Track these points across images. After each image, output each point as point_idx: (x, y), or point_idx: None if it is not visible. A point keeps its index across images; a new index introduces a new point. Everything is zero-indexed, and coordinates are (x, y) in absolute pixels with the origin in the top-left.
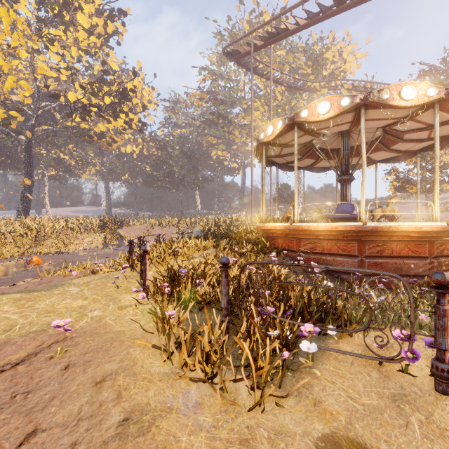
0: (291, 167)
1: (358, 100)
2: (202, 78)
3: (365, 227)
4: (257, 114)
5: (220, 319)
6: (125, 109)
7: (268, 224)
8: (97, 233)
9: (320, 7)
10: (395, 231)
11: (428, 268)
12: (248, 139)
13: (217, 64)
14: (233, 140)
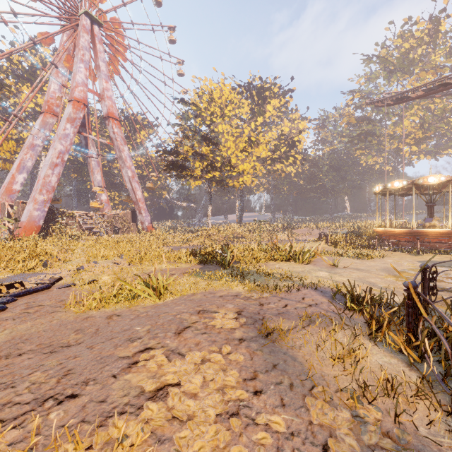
0: (406, 194)
1: (409, 183)
2: (350, 99)
3: (411, 230)
4: (408, 124)
5: (345, 246)
6: (293, 153)
7: (377, 228)
8: (283, 232)
9: (431, 88)
10: (427, 232)
11: (447, 247)
12: (399, 145)
13: (365, 85)
14: (383, 149)
